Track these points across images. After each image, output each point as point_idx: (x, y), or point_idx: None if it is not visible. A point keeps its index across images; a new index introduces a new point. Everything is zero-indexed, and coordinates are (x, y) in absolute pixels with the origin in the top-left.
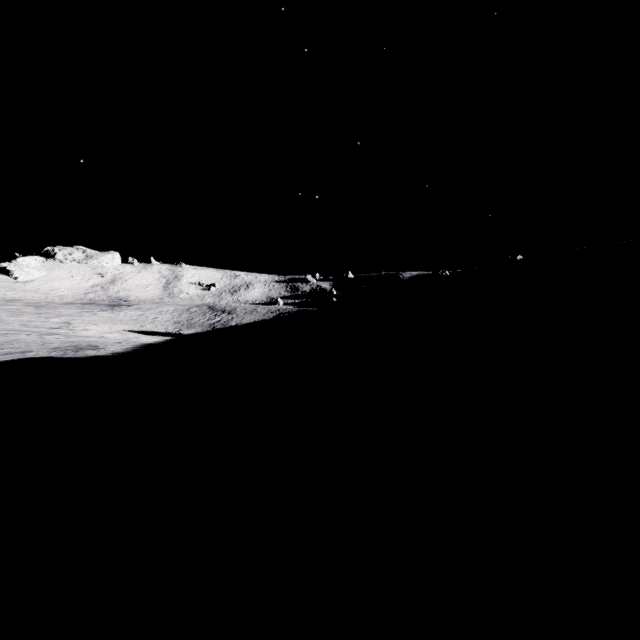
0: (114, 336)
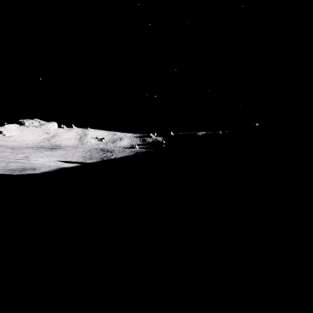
0: (50, 163)
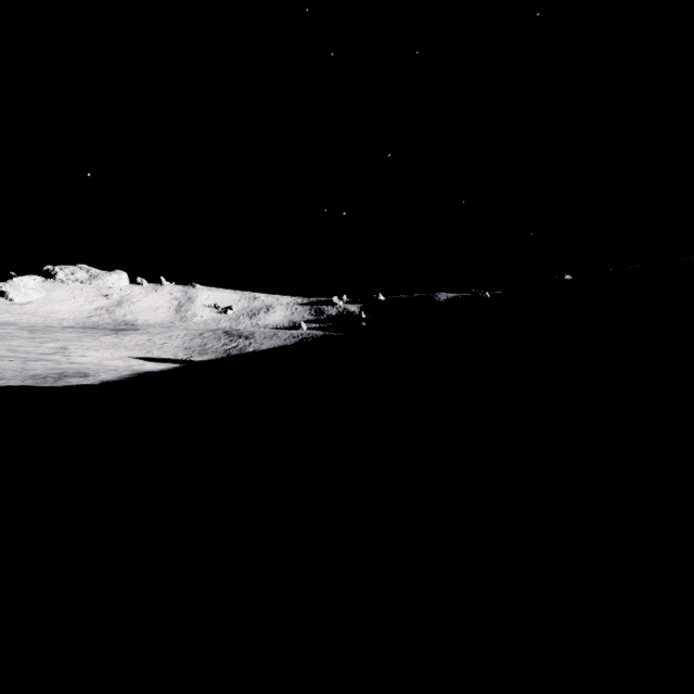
0: (115, 363)
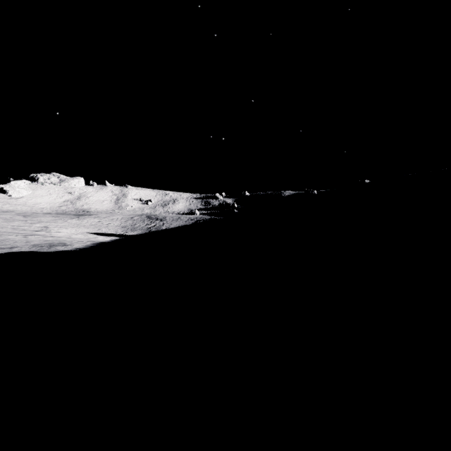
0: (79, 236)
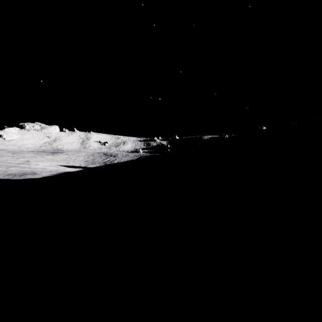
0: (51, 168)
